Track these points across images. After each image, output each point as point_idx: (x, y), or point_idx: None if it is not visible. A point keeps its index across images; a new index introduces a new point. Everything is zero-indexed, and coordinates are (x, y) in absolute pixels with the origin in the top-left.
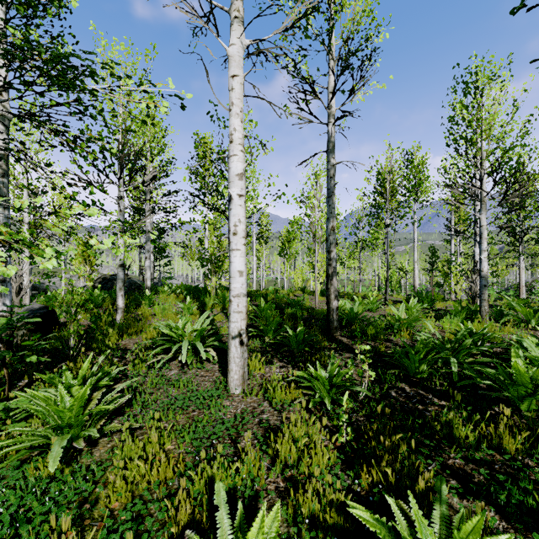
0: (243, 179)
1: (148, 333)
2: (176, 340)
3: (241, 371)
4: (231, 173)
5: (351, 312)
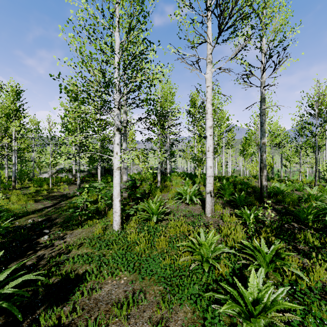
0: (212, 128)
1: (171, 192)
2: (183, 195)
3: (211, 207)
4: (206, 126)
5: (278, 189)
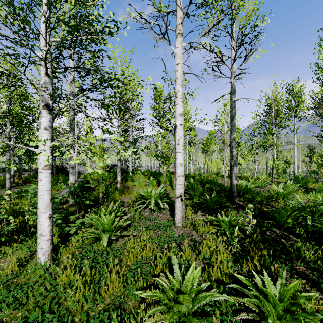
0: (182, 116)
1: (133, 194)
2: (147, 198)
3: (181, 215)
4: (176, 113)
5: (246, 187)
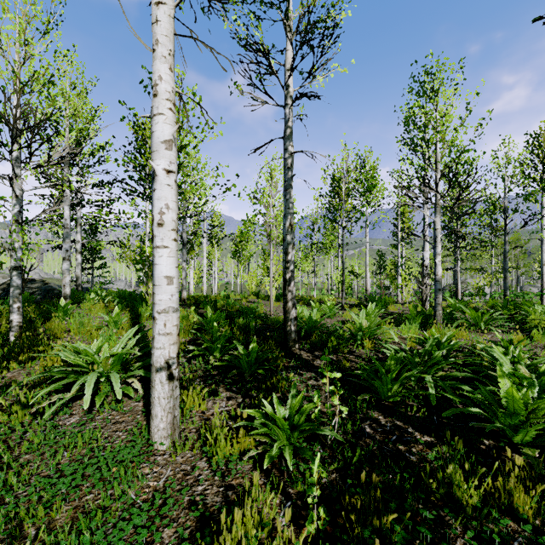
0: (173, 149)
1: (49, 359)
2: (85, 370)
3: (169, 417)
4: (154, 139)
5: (310, 320)
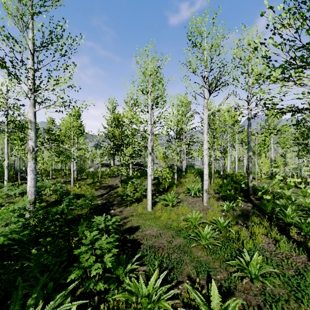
0: (207, 150)
1: (184, 187)
2: (191, 190)
3: (206, 200)
4: (203, 148)
5: (263, 189)
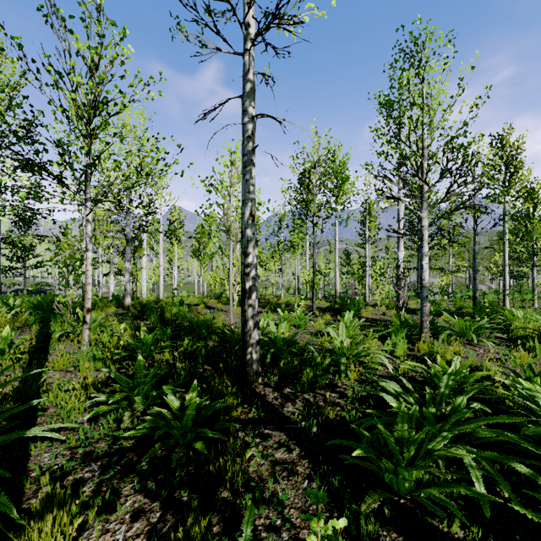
0: None
1: None
2: None
3: None
4: None
5: (277, 340)
